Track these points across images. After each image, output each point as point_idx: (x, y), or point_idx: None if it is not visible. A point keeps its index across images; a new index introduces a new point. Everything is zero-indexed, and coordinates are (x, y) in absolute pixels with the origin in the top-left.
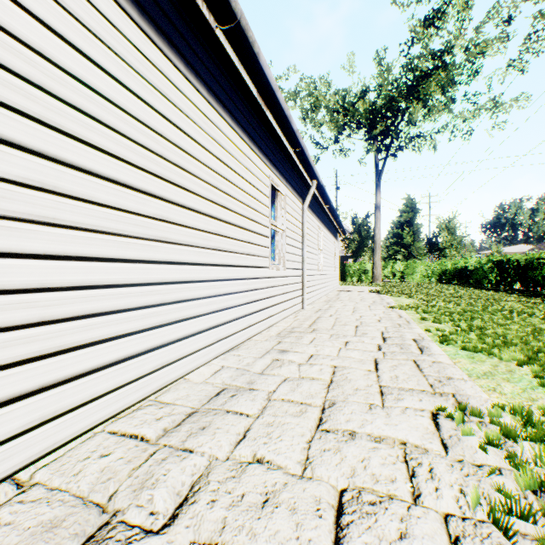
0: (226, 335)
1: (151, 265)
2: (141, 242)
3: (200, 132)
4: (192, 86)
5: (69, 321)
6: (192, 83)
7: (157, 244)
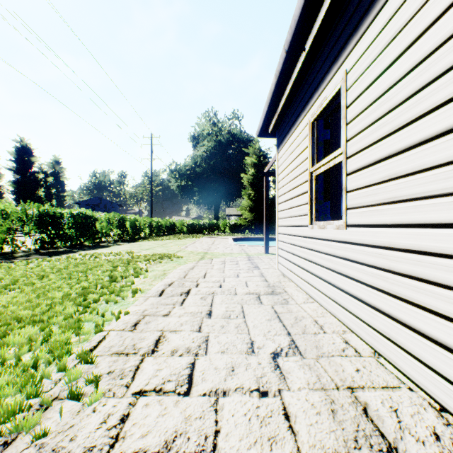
0: None
1: None
2: None
3: None
4: None
5: (403, 276)
6: None
7: None
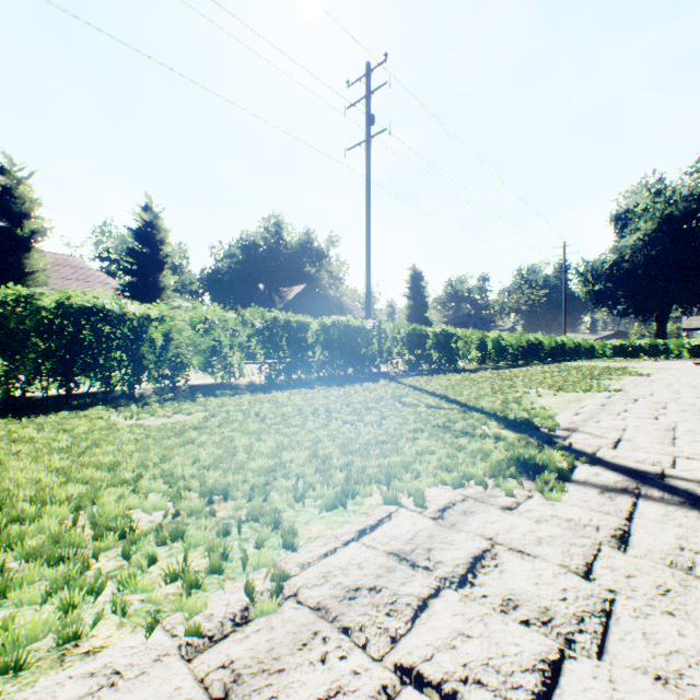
0: None
1: None
2: None
3: None
4: None
5: None
6: None
7: None
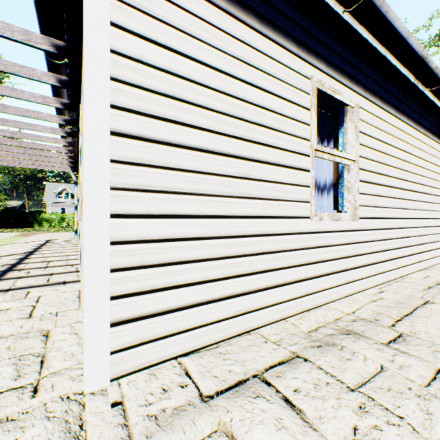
0: (421, 260)
1: (396, 220)
2: (394, 210)
3: (411, 148)
4: (408, 126)
5: (381, 241)
6: (408, 125)
7: (398, 210)
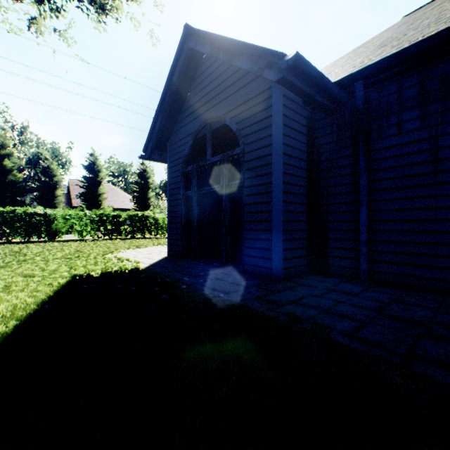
0: None
1: None
2: None
3: None
4: None
5: None
6: None
7: None
